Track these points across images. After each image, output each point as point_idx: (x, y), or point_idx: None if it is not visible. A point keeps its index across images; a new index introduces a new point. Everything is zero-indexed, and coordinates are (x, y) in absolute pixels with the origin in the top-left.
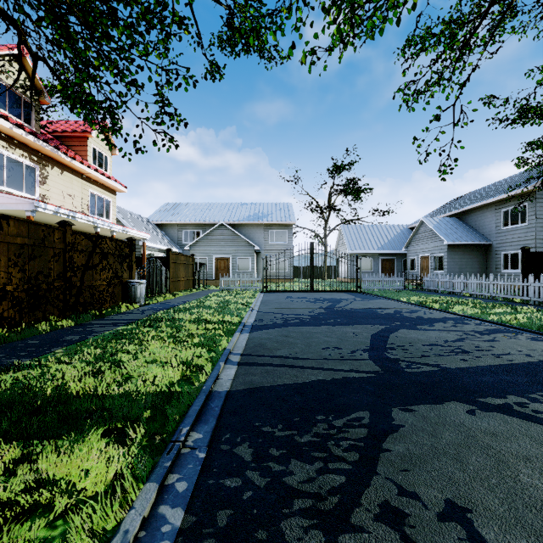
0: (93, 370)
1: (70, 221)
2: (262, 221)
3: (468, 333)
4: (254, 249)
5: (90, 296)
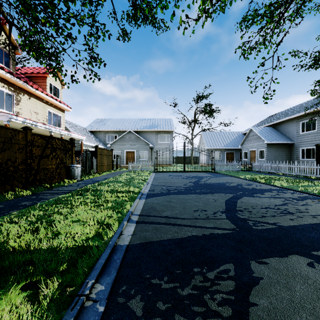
0: (32, 228)
1: (34, 127)
2: (154, 129)
3: (288, 199)
4: (150, 146)
5: (44, 175)
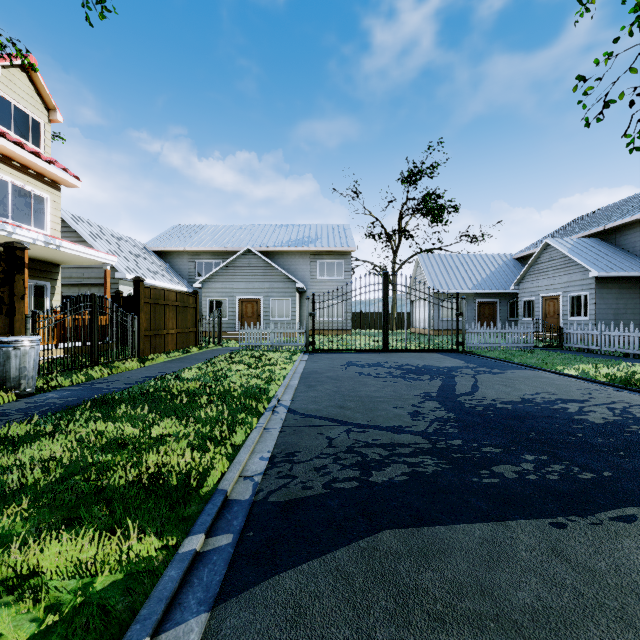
0: None
1: None
2: (308, 246)
3: None
4: (296, 287)
5: None
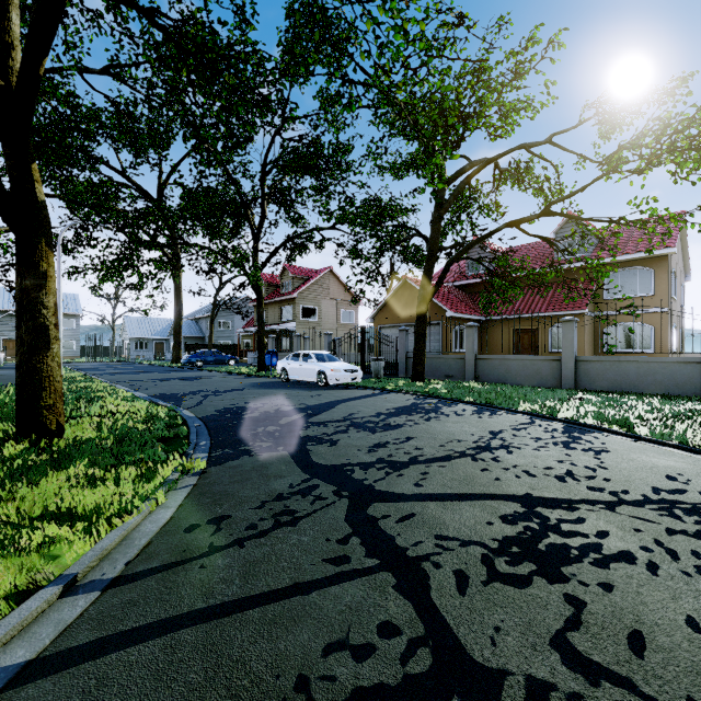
0: None
1: None
2: None
3: (138, 365)
4: None
5: None
